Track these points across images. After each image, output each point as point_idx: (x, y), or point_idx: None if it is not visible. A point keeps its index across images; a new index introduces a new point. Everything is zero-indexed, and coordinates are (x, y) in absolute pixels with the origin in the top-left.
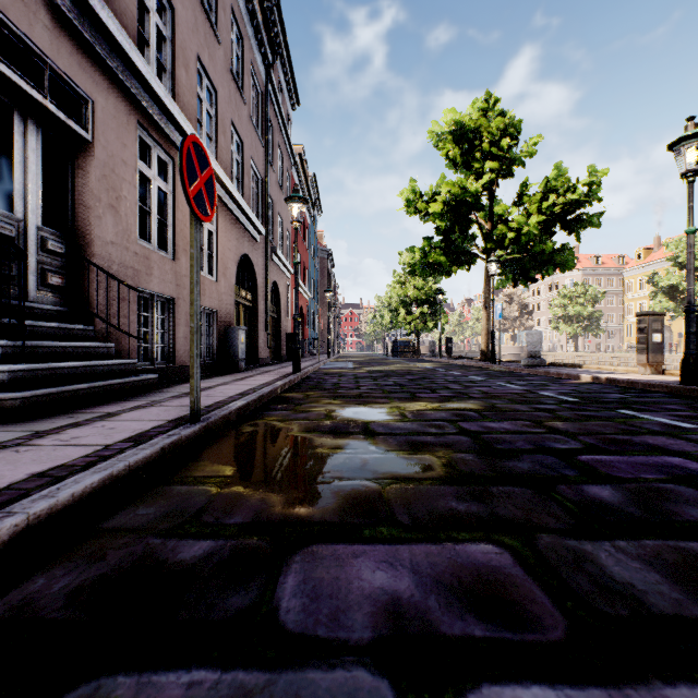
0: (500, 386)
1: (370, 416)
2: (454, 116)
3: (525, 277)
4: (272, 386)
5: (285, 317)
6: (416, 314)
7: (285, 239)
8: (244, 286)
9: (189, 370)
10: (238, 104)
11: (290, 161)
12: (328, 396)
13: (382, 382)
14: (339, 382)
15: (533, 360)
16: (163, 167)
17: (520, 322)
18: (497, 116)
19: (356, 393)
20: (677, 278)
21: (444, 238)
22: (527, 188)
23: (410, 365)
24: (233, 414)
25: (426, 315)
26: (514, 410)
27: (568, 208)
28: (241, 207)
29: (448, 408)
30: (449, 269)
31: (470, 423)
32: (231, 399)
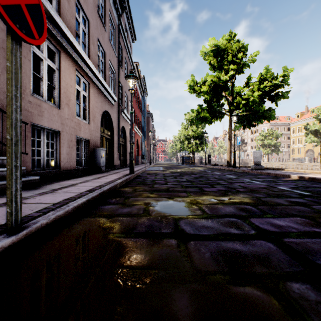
0: (249, 182)
1: (177, 210)
2: (214, 41)
3: (249, 124)
4: (112, 184)
5: (128, 145)
6: (192, 143)
7: (128, 105)
8: (106, 127)
9: (69, 172)
10: (102, 30)
11: (131, 68)
12: (148, 190)
13: (179, 179)
14: (155, 179)
15: (257, 166)
16: (53, 55)
17: (241, 147)
18: (235, 43)
19: (165, 187)
20: (319, 126)
21: (208, 105)
22: (250, 79)
23: (192, 169)
24: (71, 212)
25: (198, 144)
26: (278, 204)
27: (273, 88)
28: (103, 85)
29: (230, 202)
30: (211, 120)
31: (259, 220)
32: (78, 196)
